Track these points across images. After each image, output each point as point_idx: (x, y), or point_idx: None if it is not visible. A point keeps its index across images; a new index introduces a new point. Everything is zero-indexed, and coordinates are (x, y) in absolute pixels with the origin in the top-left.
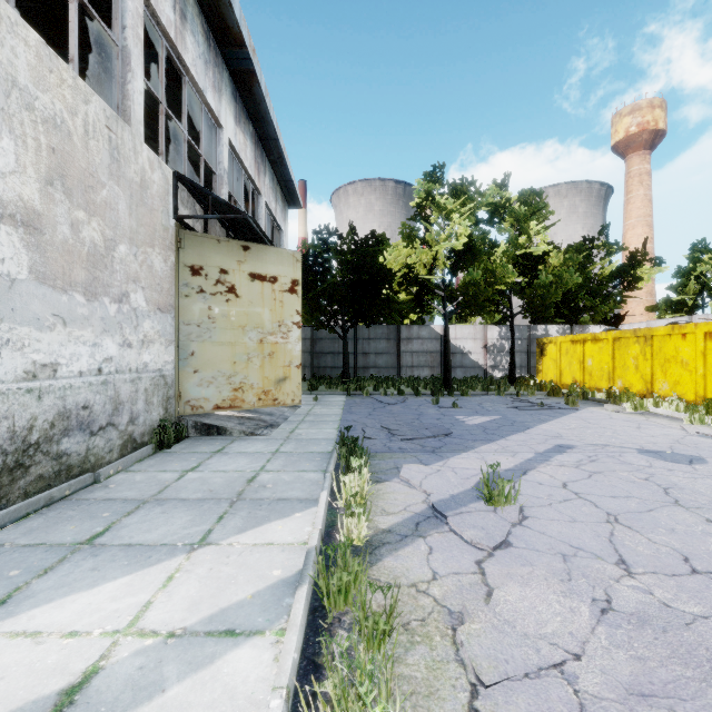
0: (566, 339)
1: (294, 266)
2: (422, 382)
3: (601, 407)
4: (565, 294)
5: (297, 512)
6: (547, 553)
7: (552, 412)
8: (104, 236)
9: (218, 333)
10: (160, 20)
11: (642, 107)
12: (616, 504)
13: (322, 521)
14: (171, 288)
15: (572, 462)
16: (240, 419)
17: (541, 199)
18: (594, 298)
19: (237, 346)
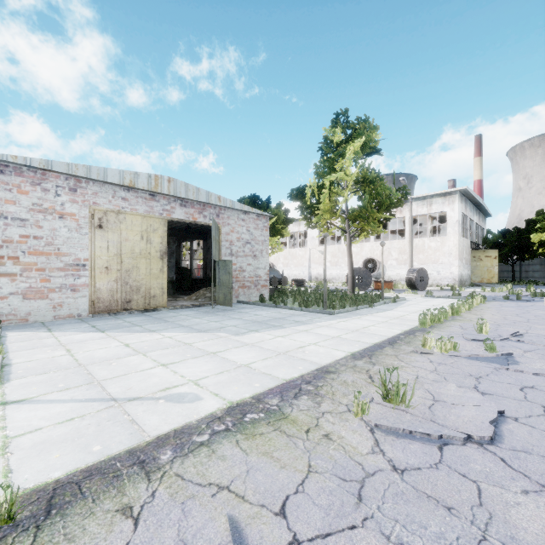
0: None
1: (495, 253)
2: None
3: None
4: None
5: None
6: None
7: None
8: (467, 257)
9: (478, 268)
10: (469, 217)
11: None
12: None
13: None
14: (470, 261)
15: None
16: (482, 285)
17: None
18: None
19: (482, 270)
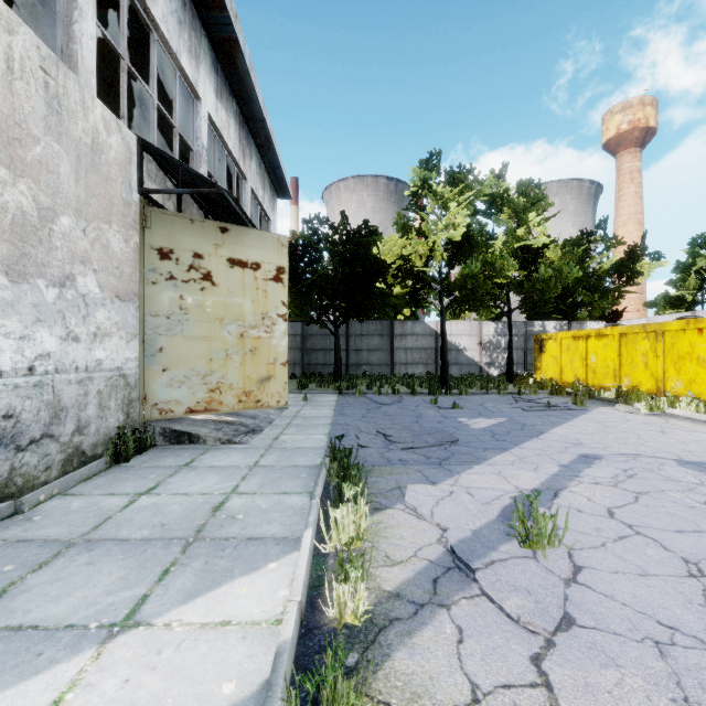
0: (568, 335)
1: (279, 252)
2: (417, 379)
3: (611, 407)
4: (563, 289)
5: (271, 561)
6: (631, 638)
7: (561, 413)
8: (37, 203)
9: (191, 326)
10: None
11: (633, 104)
12: (689, 544)
13: (302, 585)
14: (135, 273)
15: (607, 478)
16: (218, 424)
17: (539, 190)
18: (592, 294)
19: (214, 341)
